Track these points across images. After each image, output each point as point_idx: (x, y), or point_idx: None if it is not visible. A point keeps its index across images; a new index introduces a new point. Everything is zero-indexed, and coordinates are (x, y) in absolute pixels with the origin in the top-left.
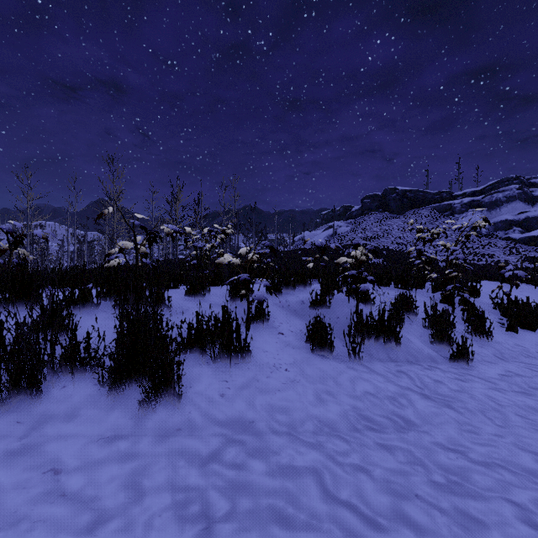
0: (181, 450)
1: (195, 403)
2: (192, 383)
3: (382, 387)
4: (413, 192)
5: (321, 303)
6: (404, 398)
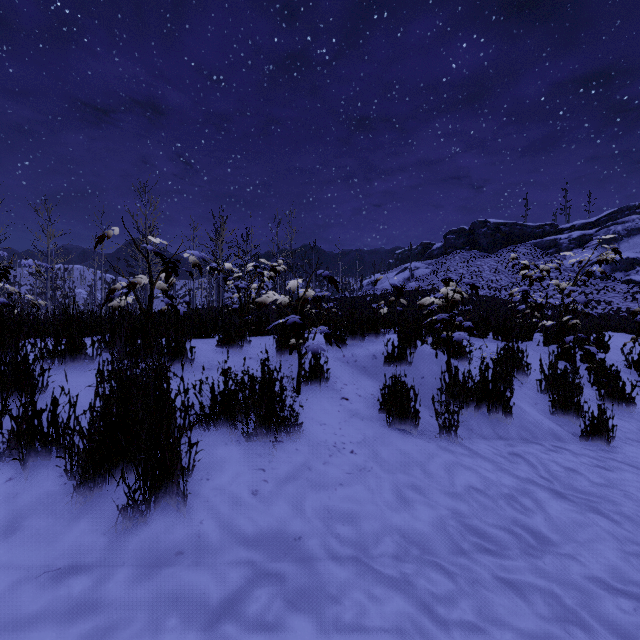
0: (175, 595)
1: (211, 507)
2: (211, 473)
3: (493, 478)
4: (508, 226)
5: (400, 357)
6: (528, 496)
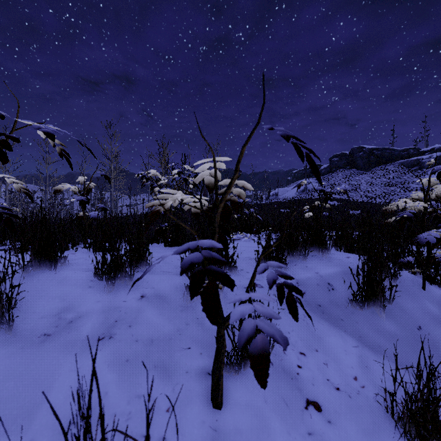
0: None
1: None
2: None
3: None
4: (379, 150)
5: (379, 293)
6: None
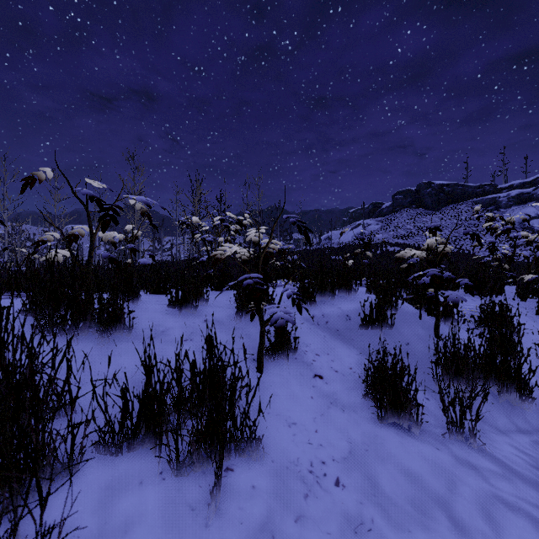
0: None
1: None
2: None
3: None
4: (450, 186)
5: (379, 319)
6: None
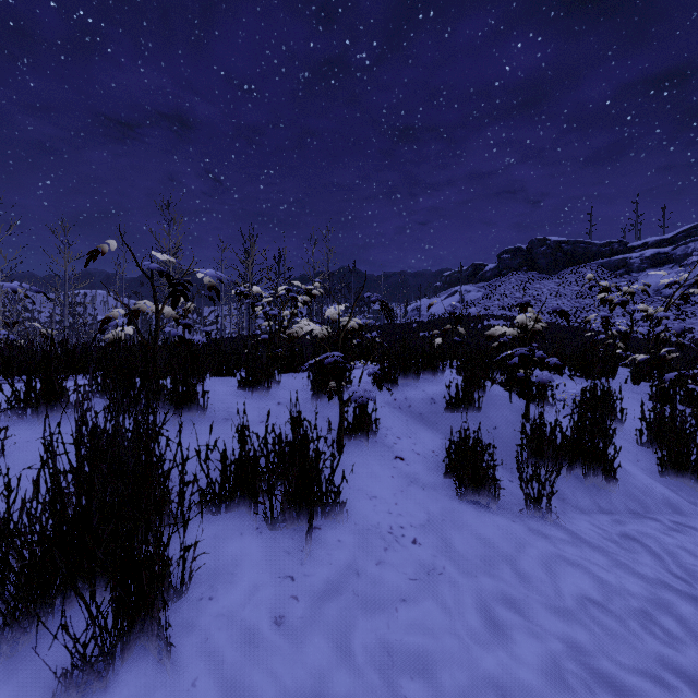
0: None
1: (212, 651)
2: (217, 587)
3: (613, 582)
4: (570, 244)
5: (466, 402)
6: (668, 613)
